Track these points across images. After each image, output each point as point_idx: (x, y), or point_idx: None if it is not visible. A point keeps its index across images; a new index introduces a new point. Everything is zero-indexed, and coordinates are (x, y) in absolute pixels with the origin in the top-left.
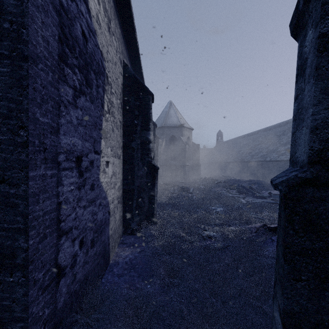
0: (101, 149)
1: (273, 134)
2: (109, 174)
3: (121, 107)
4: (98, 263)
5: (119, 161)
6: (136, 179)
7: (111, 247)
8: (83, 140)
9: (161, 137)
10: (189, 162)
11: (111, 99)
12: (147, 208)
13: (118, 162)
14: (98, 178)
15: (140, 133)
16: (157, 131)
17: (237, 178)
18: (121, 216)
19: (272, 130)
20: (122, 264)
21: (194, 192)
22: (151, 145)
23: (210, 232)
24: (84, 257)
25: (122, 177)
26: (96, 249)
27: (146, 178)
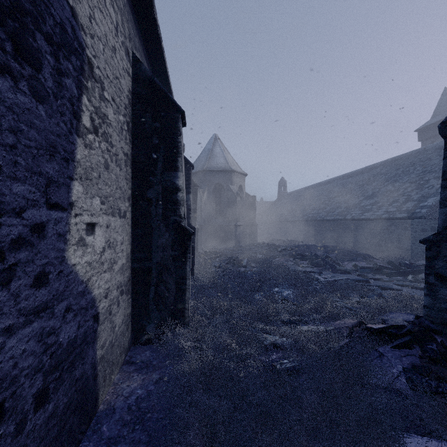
0: (72, 199)
1: (354, 183)
2: (96, 246)
3: (128, 129)
4: (63, 429)
5: (123, 221)
6: (155, 251)
7: (101, 379)
8: (4, 178)
9: (201, 185)
10: (241, 220)
11: (103, 110)
12: (174, 299)
13: (121, 223)
14: (63, 258)
15: (161, 175)
16: (196, 177)
17: (307, 242)
18: (128, 315)
19: (352, 177)
20: (121, 413)
21: (249, 264)
22: (180, 194)
23: (276, 337)
24: (8, 445)
25: (129, 248)
26: (56, 404)
27: (171, 249)
